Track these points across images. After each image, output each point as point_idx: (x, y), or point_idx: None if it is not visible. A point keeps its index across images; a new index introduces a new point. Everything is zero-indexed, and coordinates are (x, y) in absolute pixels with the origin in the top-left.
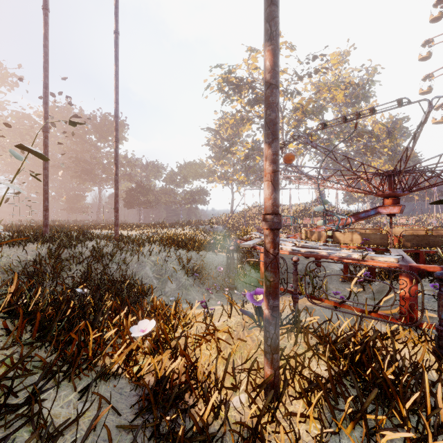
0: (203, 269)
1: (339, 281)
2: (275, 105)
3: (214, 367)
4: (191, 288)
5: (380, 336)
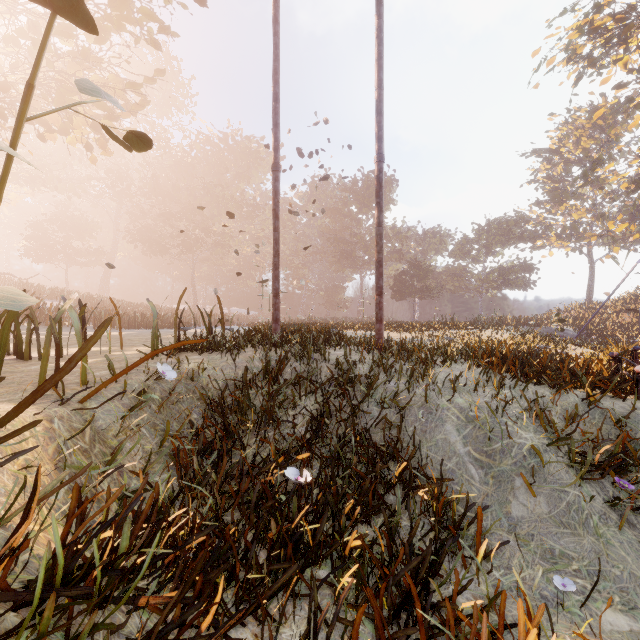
0: (636, 461)
1: None
2: None
3: None
4: (607, 528)
5: None
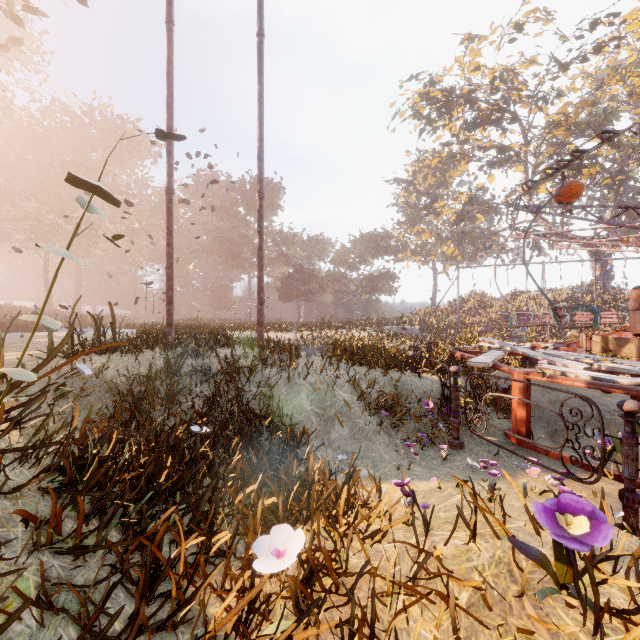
0: (397, 403)
1: None
2: None
3: None
4: (375, 437)
5: None
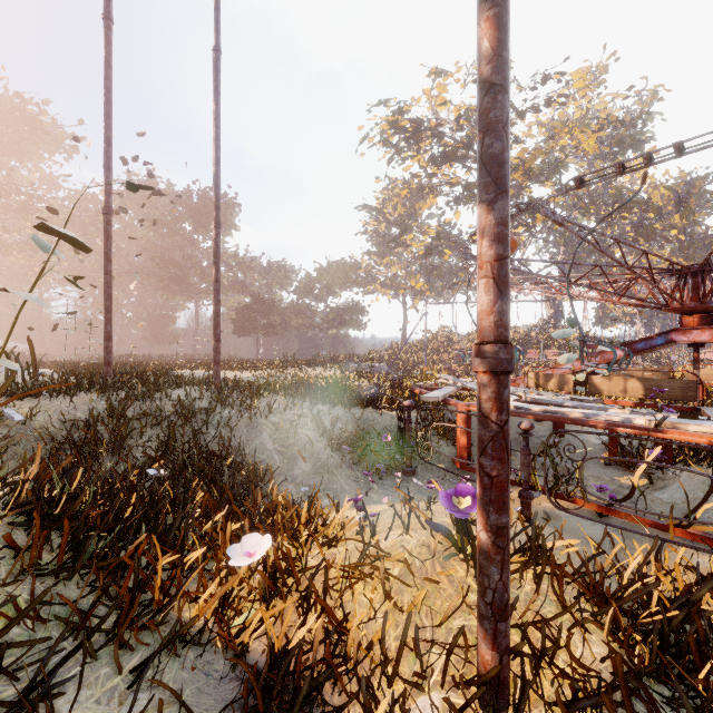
0: (358, 438)
1: (600, 463)
2: (501, 126)
3: (379, 636)
4: (337, 470)
5: (702, 580)
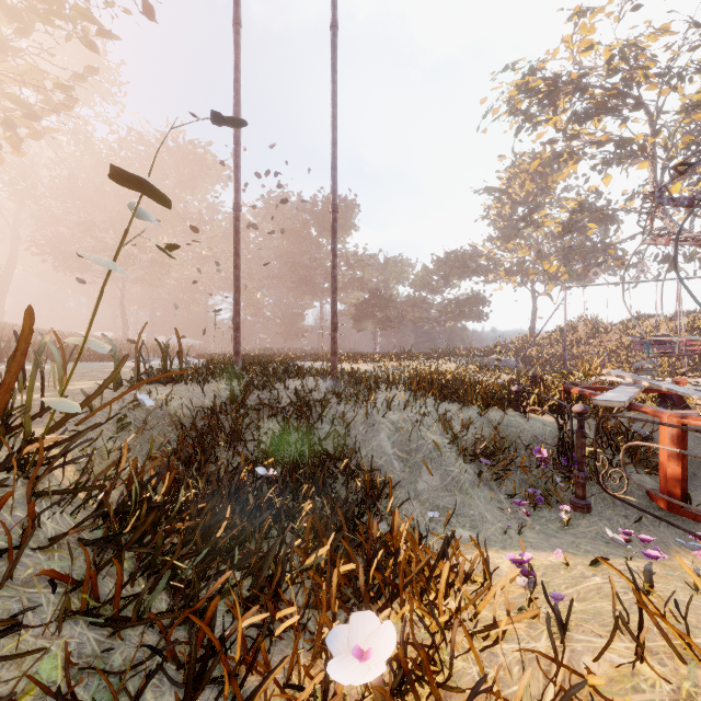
0: (499, 449)
1: None
2: None
3: None
4: (473, 490)
5: None
